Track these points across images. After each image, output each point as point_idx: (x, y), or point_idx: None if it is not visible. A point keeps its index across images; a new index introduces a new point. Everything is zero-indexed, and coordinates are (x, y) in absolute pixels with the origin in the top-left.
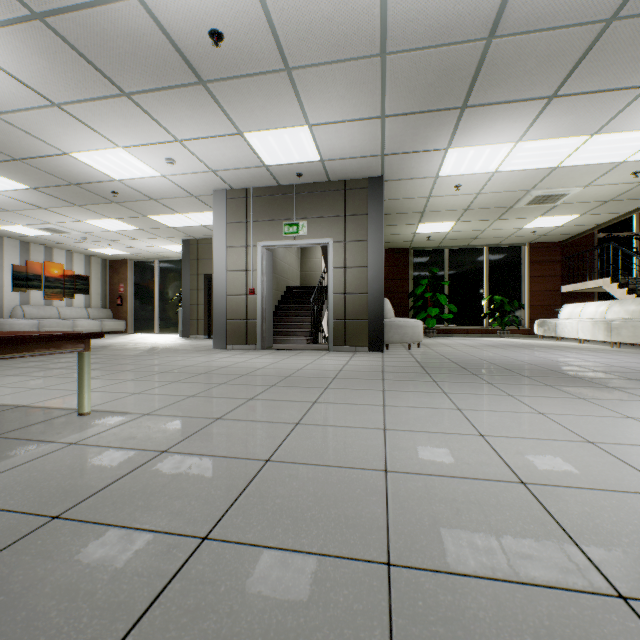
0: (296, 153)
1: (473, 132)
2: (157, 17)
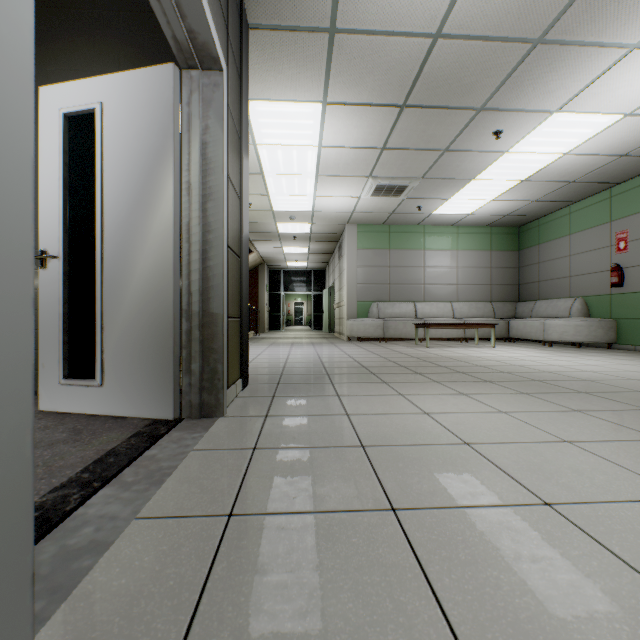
0: None
1: (353, 118)
2: None
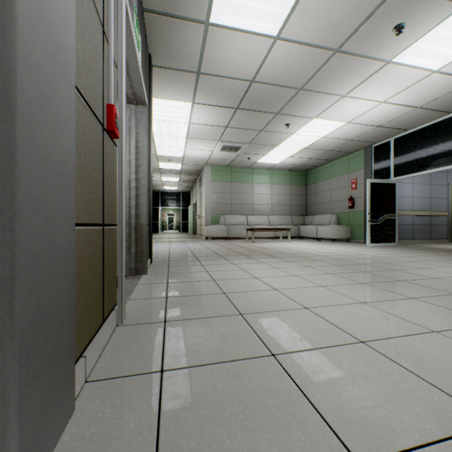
0: (238, 1)
1: (209, 111)
2: (451, 1)
